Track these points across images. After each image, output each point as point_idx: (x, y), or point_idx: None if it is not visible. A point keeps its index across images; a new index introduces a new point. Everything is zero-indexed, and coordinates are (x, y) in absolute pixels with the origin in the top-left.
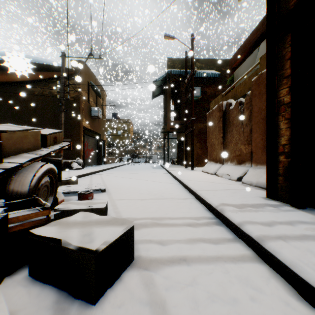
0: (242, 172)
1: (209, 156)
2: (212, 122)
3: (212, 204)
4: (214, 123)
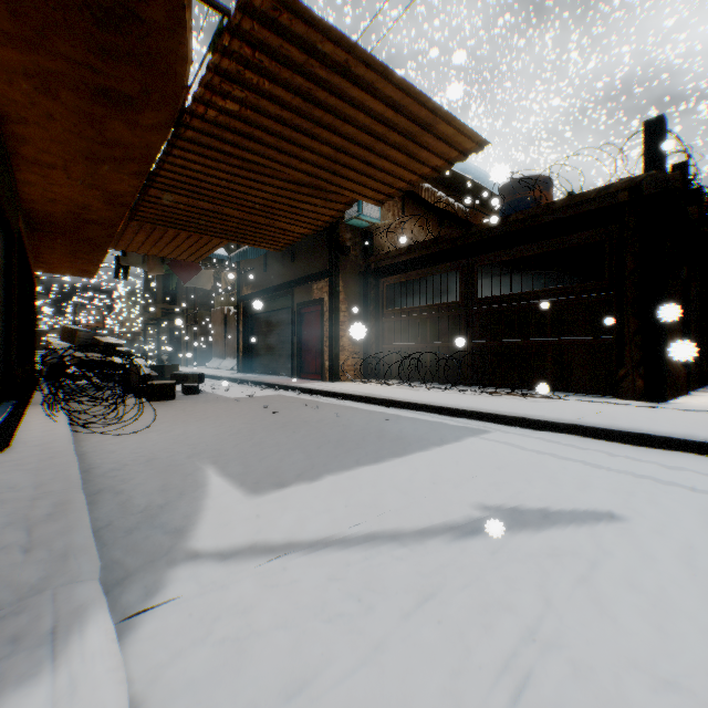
0: (235, 363)
1: (214, 353)
2: (217, 320)
3: (210, 374)
4: (218, 322)
